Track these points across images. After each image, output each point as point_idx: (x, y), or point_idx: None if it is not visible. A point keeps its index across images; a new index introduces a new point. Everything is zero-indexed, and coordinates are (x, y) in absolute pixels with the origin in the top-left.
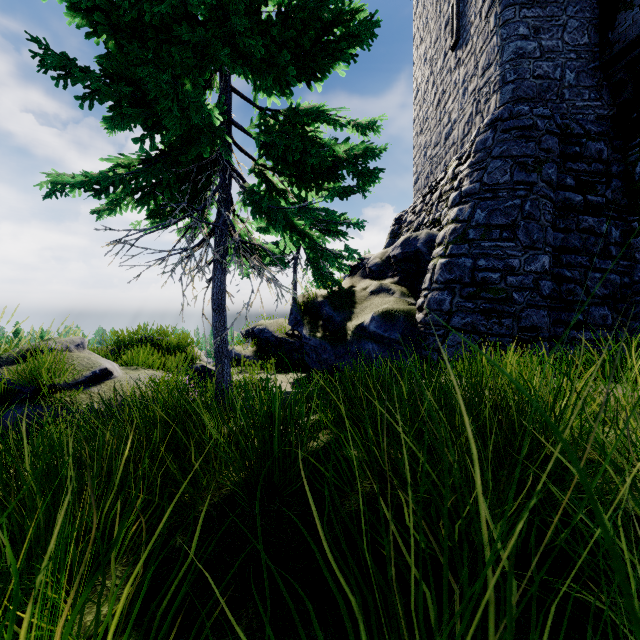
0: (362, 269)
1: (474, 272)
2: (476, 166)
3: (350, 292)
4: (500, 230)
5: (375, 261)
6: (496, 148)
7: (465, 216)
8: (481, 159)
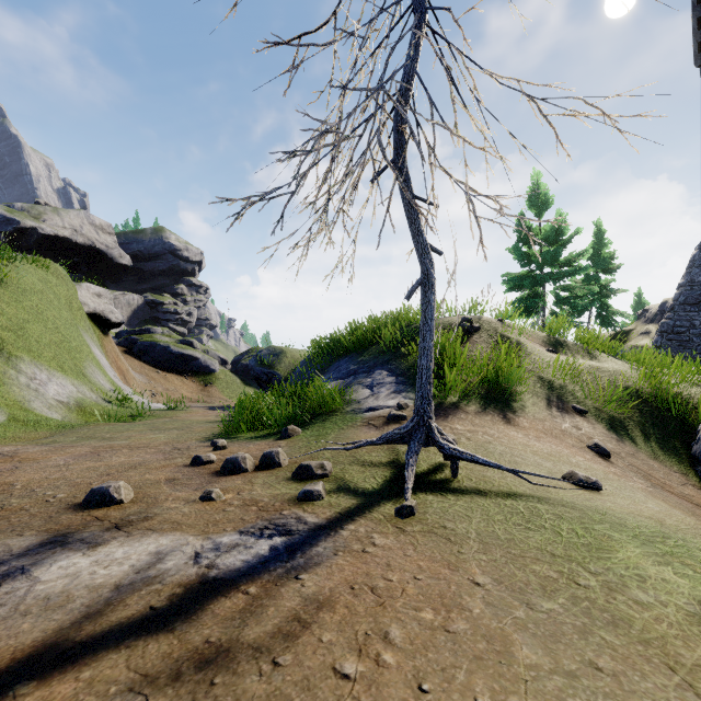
0: (644, 316)
1: (673, 328)
2: (688, 270)
3: (626, 333)
4: (690, 307)
5: (651, 312)
6: (697, 262)
7: (675, 299)
8: (690, 267)
